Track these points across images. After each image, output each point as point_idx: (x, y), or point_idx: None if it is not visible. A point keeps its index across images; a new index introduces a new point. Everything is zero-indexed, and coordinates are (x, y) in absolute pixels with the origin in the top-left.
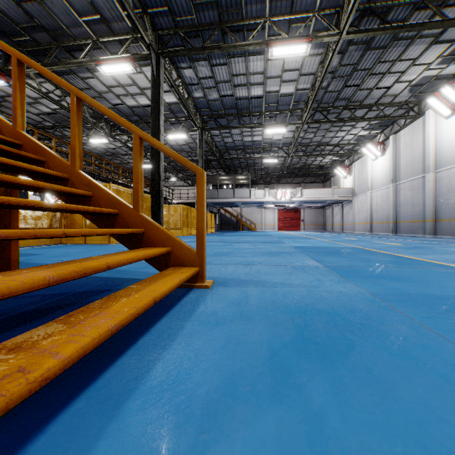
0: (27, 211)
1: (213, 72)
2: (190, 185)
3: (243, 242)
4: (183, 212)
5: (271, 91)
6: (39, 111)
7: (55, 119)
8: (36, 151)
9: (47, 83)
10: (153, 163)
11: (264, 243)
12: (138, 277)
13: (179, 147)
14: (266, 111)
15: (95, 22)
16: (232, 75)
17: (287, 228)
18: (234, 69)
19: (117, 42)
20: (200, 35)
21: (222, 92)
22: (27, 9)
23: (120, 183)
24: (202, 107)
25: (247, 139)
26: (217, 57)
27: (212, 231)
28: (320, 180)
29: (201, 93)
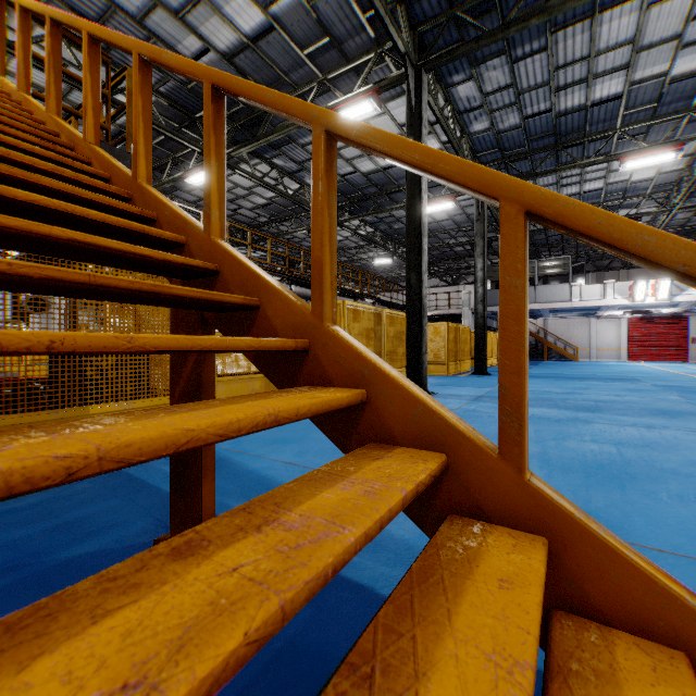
0: None
1: (514, 74)
2: (449, 284)
3: (602, 410)
4: (448, 335)
5: (646, 77)
6: (253, 205)
7: (270, 211)
8: (242, 281)
9: (262, 164)
10: (410, 260)
11: (664, 417)
12: None
13: (436, 225)
14: (625, 124)
15: (322, 50)
16: (556, 69)
17: (651, 356)
18: (560, 54)
19: (352, 72)
20: (495, 6)
21: (529, 110)
22: (239, 64)
23: (350, 291)
24: (484, 148)
25: (568, 191)
26: (526, 42)
27: (493, 362)
28: None
29: (485, 122)
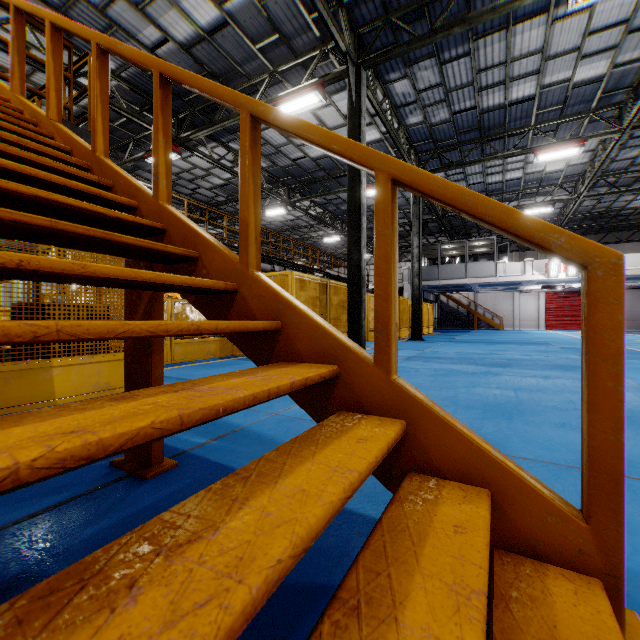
0: (195, 314)
1: (443, 74)
2: None
3: (512, 365)
4: None
5: (554, 82)
6: (211, 185)
7: (227, 191)
8: (184, 238)
9: (219, 147)
10: (351, 236)
11: (561, 370)
12: (373, 511)
13: None
14: (538, 122)
15: (273, 45)
16: (478, 71)
17: (565, 325)
18: (482, 59)
19: (300, 66)
20: (425, 14)
21: (456, 106)
22: (196, 55)
23: (301, 266)
24: (419, 139)
25: (492, 179)
26: (452, 47)
27: (429, 331)
28: (639, 235)
29: (419, 116)
